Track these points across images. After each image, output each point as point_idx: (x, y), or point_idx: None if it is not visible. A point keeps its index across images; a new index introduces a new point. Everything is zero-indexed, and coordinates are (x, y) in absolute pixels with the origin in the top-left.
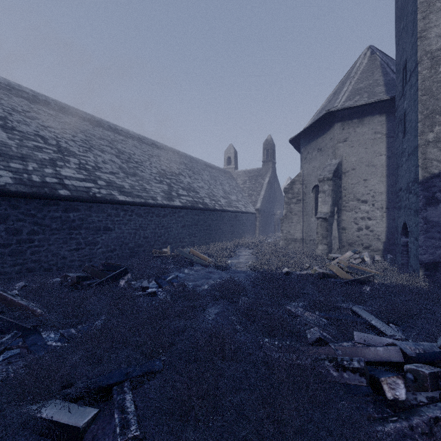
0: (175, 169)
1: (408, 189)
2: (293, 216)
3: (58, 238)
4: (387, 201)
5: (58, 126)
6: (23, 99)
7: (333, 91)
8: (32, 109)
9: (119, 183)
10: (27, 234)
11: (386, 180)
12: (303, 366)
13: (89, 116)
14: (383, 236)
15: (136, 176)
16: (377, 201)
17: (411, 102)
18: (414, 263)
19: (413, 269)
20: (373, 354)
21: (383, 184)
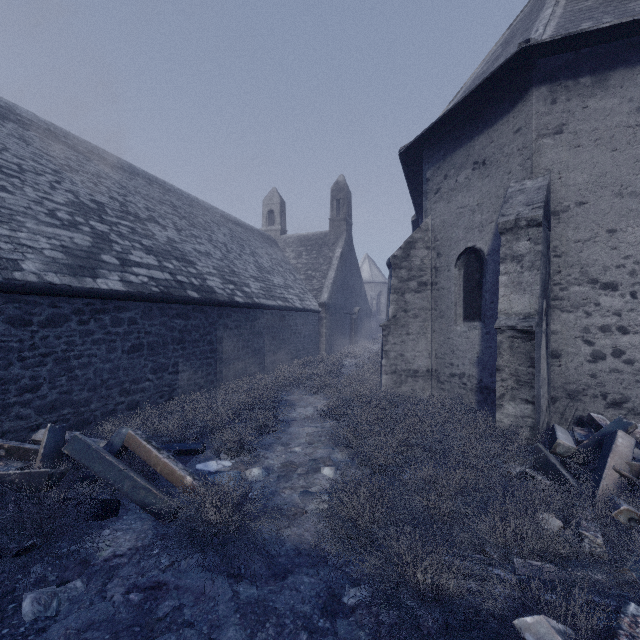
0: (139, 209)
1: None
2: (411, 320)
3: None
4: None
5: None
6: None
7: (496, 44)
8: None
9: None
10: None
11: None
12: None
13: None
14: None
15: None
16: None
17: None
18: None
19: None
20: None
21: None
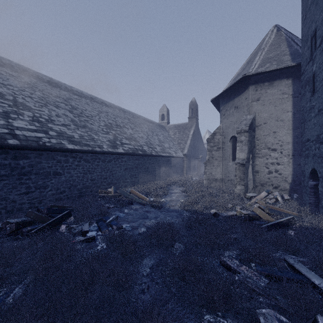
0: (120, 123)
1: (319, 140)
2: (214, 161)
3: (8, 183)
4: (293, 149)
5: (17, 85)
6: None
7: (246, 61)
8: None
9: (69, 134)
10: None
11: (292, 132)
12: None
13: (48, 78)
14: (289, 178)
15: (86, 128)
16: (284, 149)
17: (322, 64)
18: None
19: None
20: None
21: (289, 135)
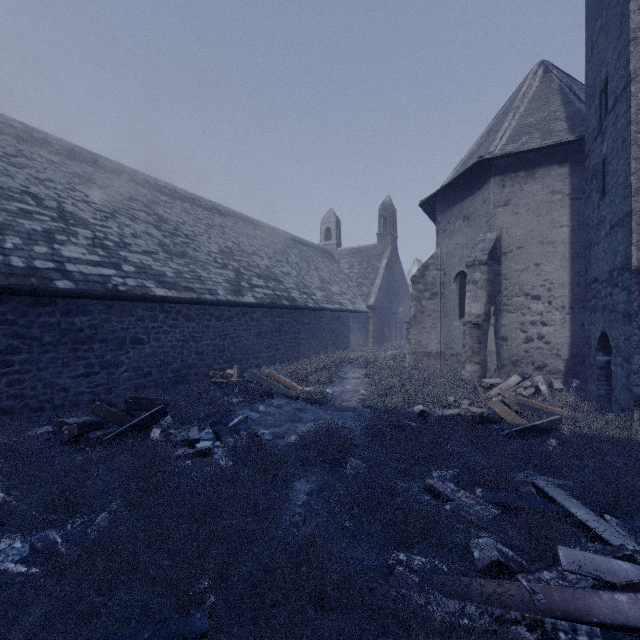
0: (247, 247)
1: (612, 280)
2: (426, 318)
3: (55, 357)
4: (571, 297)
5: (62, 179)
6: (6, 137)
7: (486, 129)
8: (21, 153)
9: (157, 269)
10: (1, 353)
11: (570, 264)
12: (476, 635)
13: (114, 164)
14: (565, 350)
15: (186, 258)
16: (555, 297)
17: (616, 143)
18: (623, 398)
19: (620, 408)
20: (609, 608)
21: (565, 271)
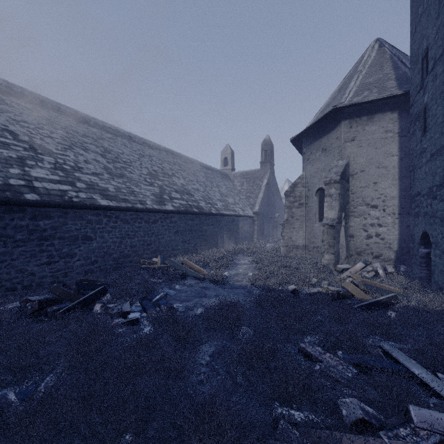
0: (168, 170)
1: (431, 194)
2: (295, 221)
3: (25, 250)
4: (400, 206)
5: (33, 121)
6: None
7: (337, 87)
8: (4, 101)
9: (102, 185)
10: None
11: (399, 183)
12: None
13: (72, 111)
14: (395, 244)
15: (124, 178)
16: (388, 206)
17: (435, 94)
18: (441, 280)
19: (438, 287)
20: None
21: (395, 187)
